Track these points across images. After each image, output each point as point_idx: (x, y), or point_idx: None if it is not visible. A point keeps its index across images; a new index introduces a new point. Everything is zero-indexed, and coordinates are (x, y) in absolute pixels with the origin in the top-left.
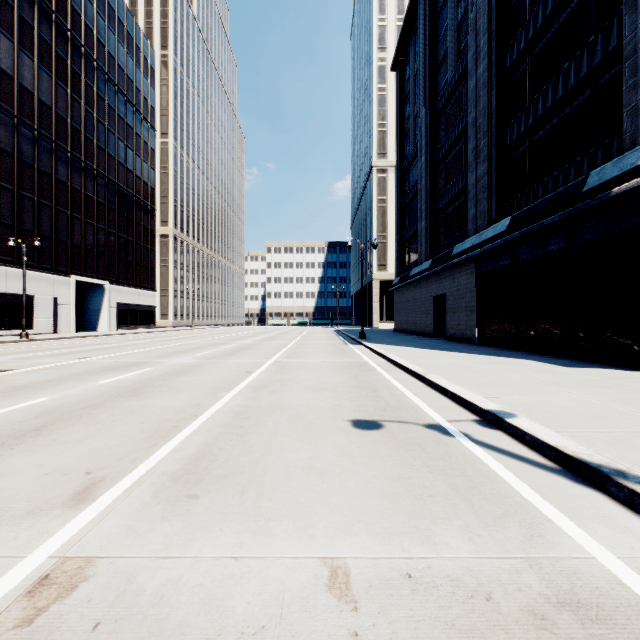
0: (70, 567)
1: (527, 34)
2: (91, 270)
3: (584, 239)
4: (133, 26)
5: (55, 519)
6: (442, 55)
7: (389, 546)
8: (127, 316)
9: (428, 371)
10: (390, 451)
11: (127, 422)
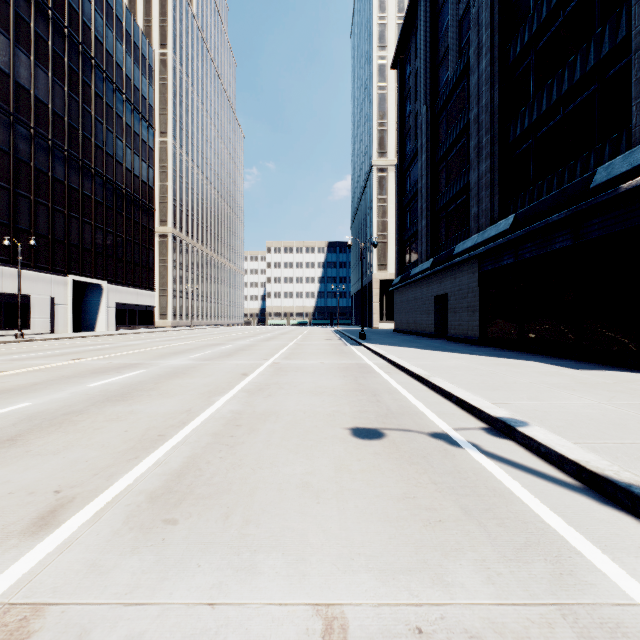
0: (13, 618)
1: (531, 28)
2: (89, 270)
3: (591, 237)
4: (131, 24)
5: (8, 551)
6: (443, 52)
7: (394, 588)
8: (125, 316)
9: (431, 373)
10: (393, 465)
11: (110, 430)
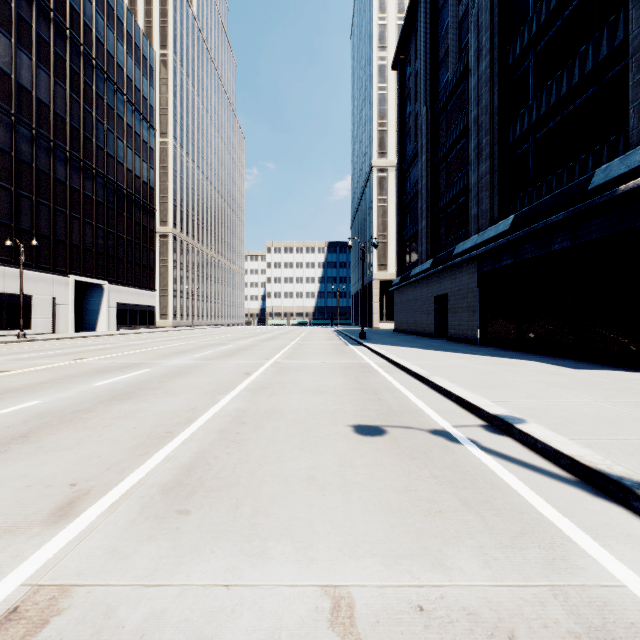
0: (43, 597)
1: (530, 30)
2: (90, 270)
3: (589, 238)
4: (132, 25)
5: (32, 539)
6: (443, 53)
7: (397, 571)
8: (126, 316)
9: (431, 373)
10: (394, 460)
11: (119, 427)
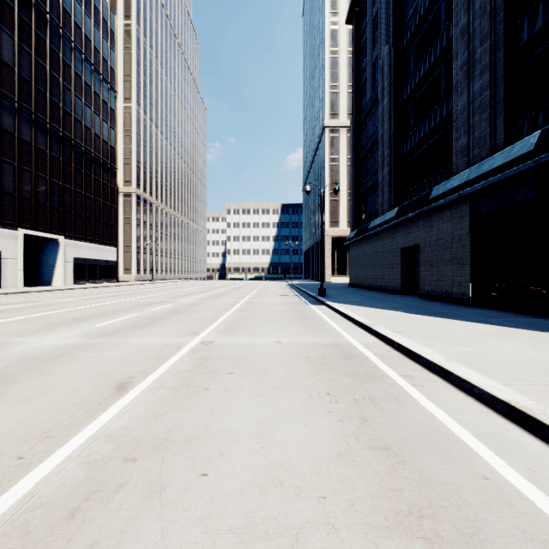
0: None
1: None
2: (43, 224)
3: None
4: None
5: None
6: None
7: None
8: (85, 271)
9: (543, 404)
10: None
11: None
